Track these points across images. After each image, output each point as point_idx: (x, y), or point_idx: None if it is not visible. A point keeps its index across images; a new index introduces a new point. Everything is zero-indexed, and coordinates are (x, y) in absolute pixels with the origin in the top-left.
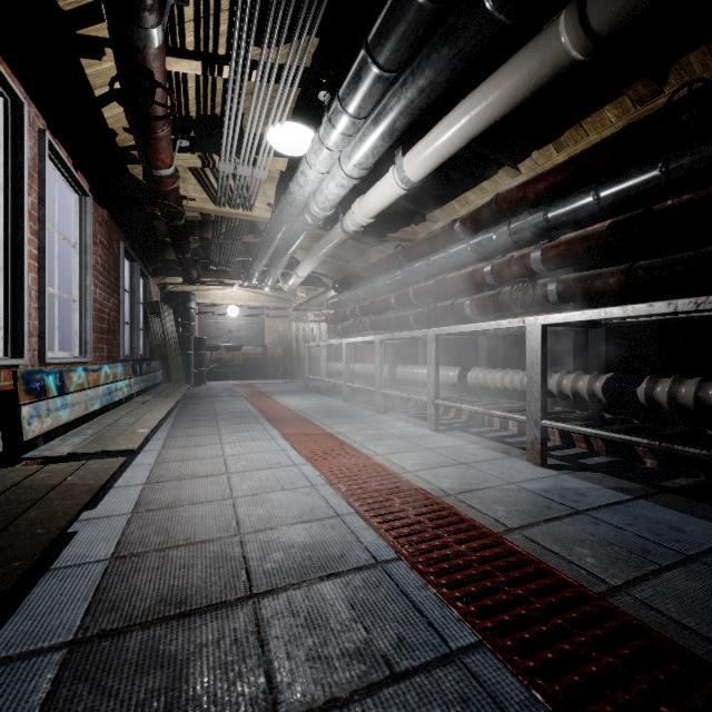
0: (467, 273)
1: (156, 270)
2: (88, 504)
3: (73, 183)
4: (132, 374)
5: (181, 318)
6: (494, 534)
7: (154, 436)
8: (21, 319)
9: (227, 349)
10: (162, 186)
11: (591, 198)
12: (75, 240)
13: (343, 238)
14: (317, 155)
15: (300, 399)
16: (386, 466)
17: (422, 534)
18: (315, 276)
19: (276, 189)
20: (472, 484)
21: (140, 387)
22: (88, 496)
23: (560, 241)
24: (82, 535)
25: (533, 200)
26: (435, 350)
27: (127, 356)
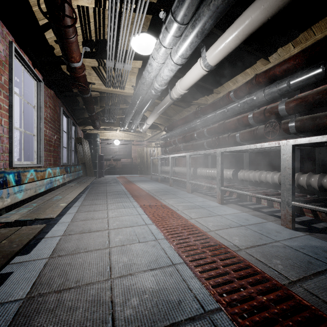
0: (238, 118)
1: (80, 123)
2: (2, 267)
3: (33, 74)
4: (65, 172)
5: (93, 146)
6: (282, 286)
7: (74, 204)
8: None
9: (114, 160)
10: (76, 73)
11: (320, 69)
12: (34, 104)
13: (170, 102)
14: (158, 52)
15: (148, 185)
16: (198, 226)
17: (231, 284)
18: (155, 125)
19: (136, 78)
20: (252, 241)
21: (70, 179)
22: (4, 260)
23: (298, 97)
24: (14, 275)
25: (279, 76)
26: (221, 160)
27: (65, 163)
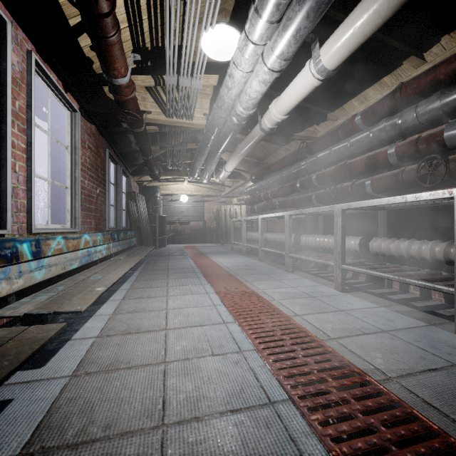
0: (369, 156)
1: (134, 171)
2: None
3: (64, 100)
4: (111, 240)
5: (151, 203)
6: None
7: (121, 287)
8: (5, 197)
9: (180, 223)
10: (123, 95)
11: None
12: (67, 144)
13: (260, 136)
14: (243, 52)
15: (228, 259)
16: (307, 330)
17: None
18: (238, 172)
19: (210, 103)
20: (409, 363)
21: (117, 249)
22: None
23: None
24: (13, 407)
25: (443, 81)
26: (341, 223)
27: (112, 228)
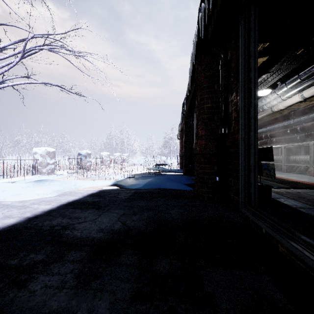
0: None
1: None
2: None
3: None
4: None
5: None
6: None
7: None
8: None
9: None
10: None
11: None
12: None
13: (270, 113)
14: (272, 96)
15: None
16: (298, 180)
17: None
18: None
19: None
20: None
21: None
22: None
23: None
24: None
25: None
26: (313, 149)
27: None
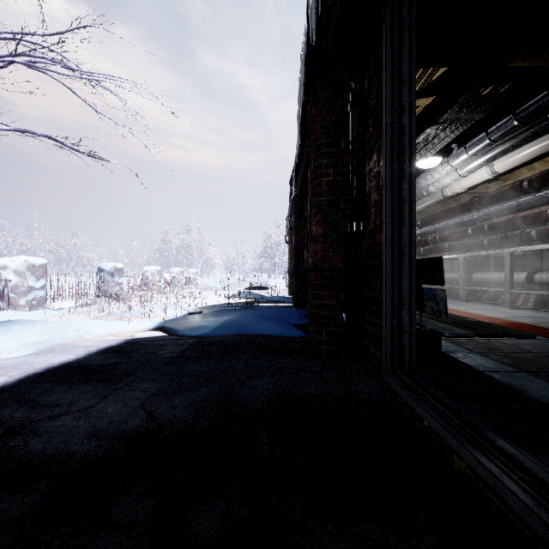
0: (533, 214)
1: None
2: None
3: None
4: None
5: None
6: None
7: None
8: None
9: None
10: None
11: None
12: None
13: (440, 199)
14: (444, 169)
15: None
16: (486, 316)
17: (519, 328)
18: None
19: None
20: (541, 322)
21: None
22: None
23: None
24: None
25: None
26: (510, 261)
27: None
